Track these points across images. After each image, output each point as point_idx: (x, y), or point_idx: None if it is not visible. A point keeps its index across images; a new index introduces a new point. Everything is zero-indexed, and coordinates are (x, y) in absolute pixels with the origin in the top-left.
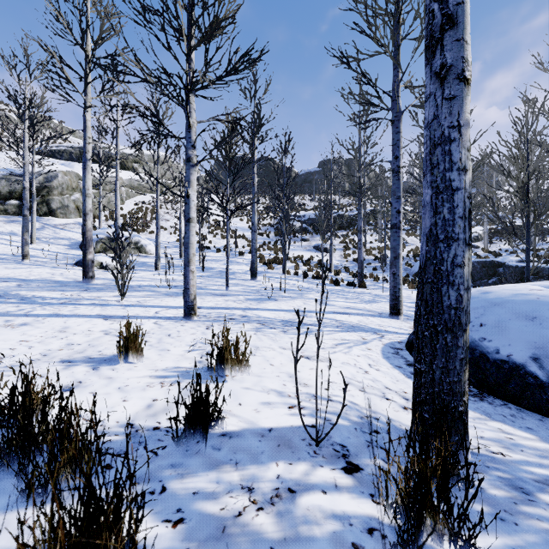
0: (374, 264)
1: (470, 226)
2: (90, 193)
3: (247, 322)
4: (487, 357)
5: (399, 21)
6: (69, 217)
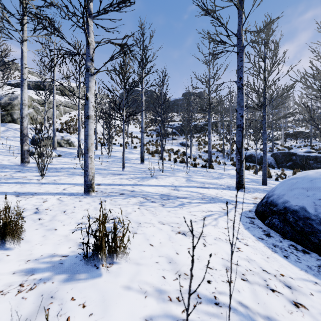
0: (216, 154)
1: None
2: (26, 103)
3: (133, 197)
4: None
5: None
6: None
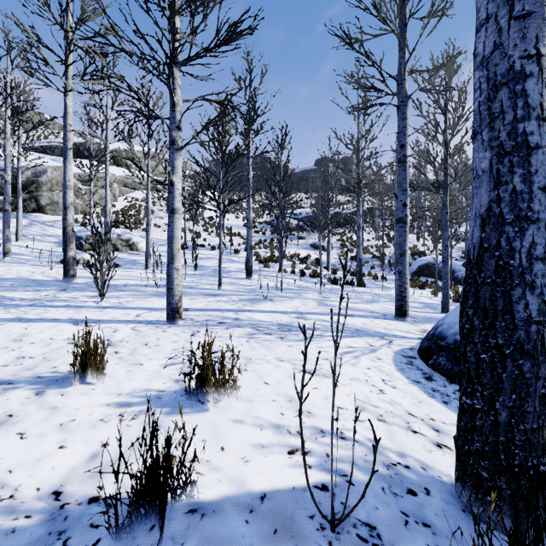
0: (372, 262)
1: None
2: (71, 185)
3: (239, 327)
4: None
5: None
6: (59, 214)
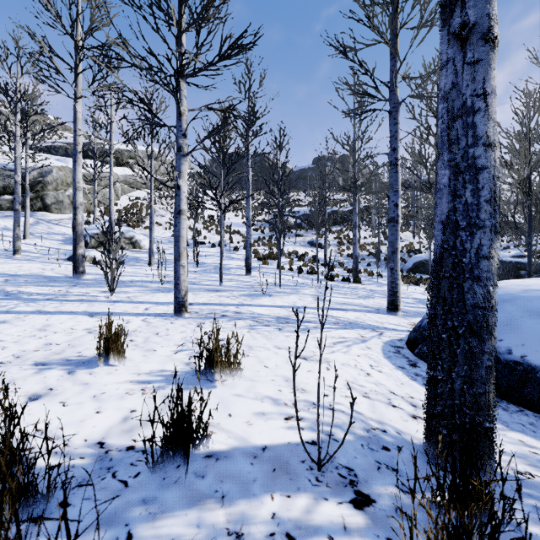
0: (368, 260)
1: (496, 212)
2: (80, 186)
3: (240, 319)
4: (498, 358)
5: (397, 9)
6: (64, 212)
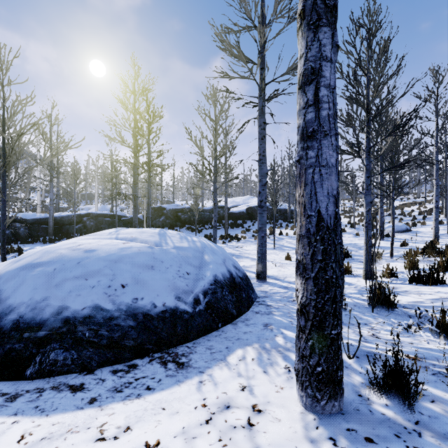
0: None
1: None
2: None
3: None
4: (151, 315)
5: None
6: None
